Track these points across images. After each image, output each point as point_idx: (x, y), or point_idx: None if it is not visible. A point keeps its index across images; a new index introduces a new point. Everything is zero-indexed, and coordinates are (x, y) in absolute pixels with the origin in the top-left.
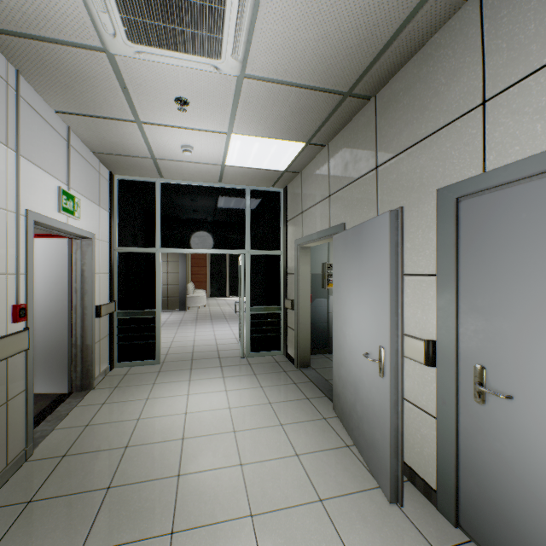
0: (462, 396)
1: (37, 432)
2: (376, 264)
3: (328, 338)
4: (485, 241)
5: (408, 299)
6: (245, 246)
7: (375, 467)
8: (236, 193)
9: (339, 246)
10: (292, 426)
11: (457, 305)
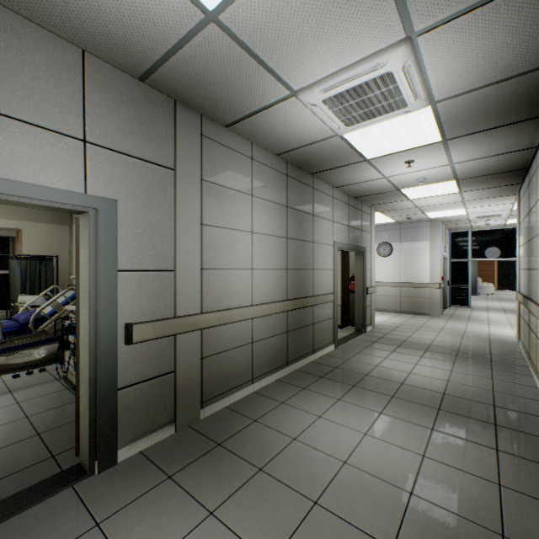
0: None
1: None
2: None
3: None
4: None
5: None
6: None
7: None
8: (514, 230)
9: None
10: None
11: None
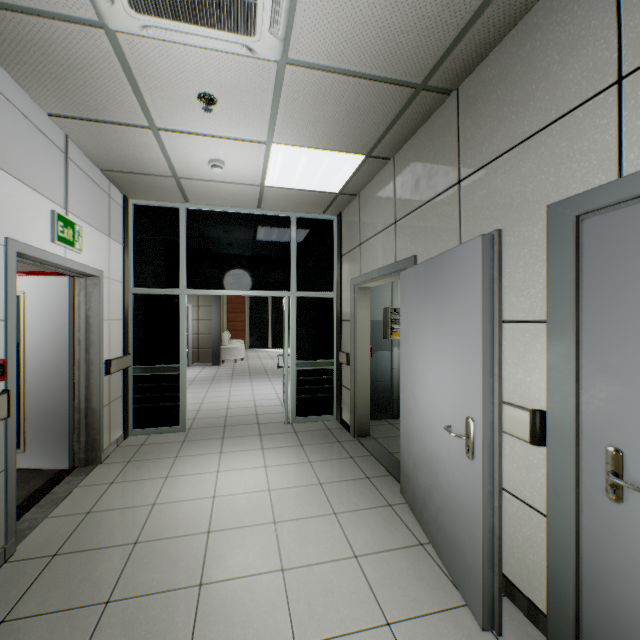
0: (586, 489)
1: (24, 522)
2: (462, 308)
3: (392, 399)
4: (622, 273)
5: (503, 354)
6: (289, 287)
7: (461, 577)
8: (279, 221)
9: (409, 285)
10: (348, 515)
11: (578, 363)
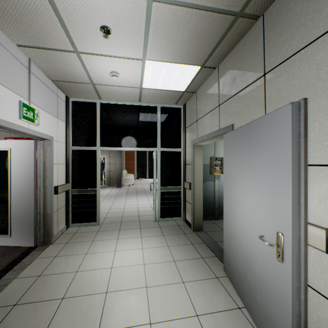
0: None
1: (3, 281)
2: (272, 155)
3: (215, 209)
4: None
5: None
6: (157, 146)
7: None
8: (151, 109)
9: (229, 142)
10: (191, 284)
11: None
